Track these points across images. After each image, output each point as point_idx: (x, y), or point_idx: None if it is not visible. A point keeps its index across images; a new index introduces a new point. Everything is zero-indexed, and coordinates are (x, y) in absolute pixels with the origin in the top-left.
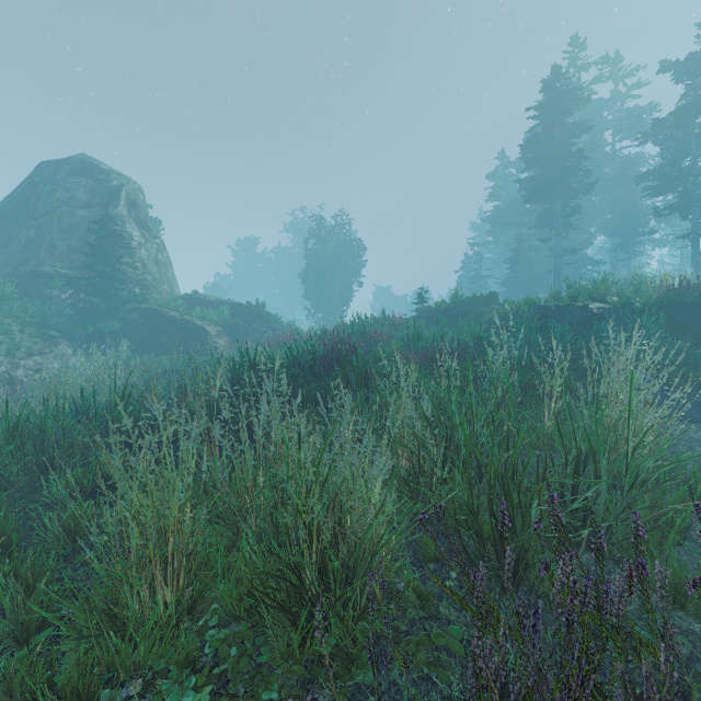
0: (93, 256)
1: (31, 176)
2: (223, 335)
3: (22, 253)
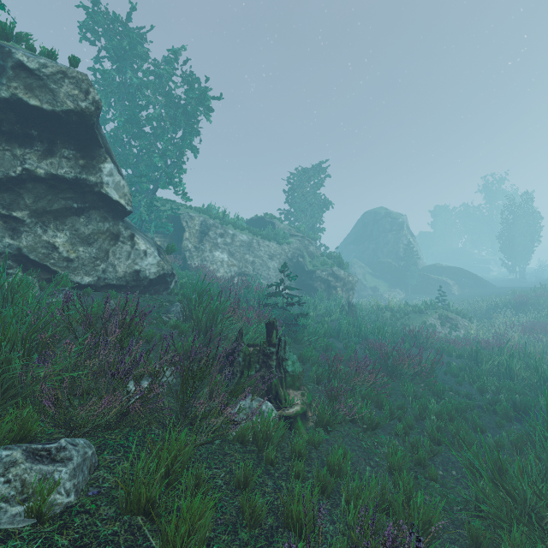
0: (405, 257)
1: (362, 219)
2: (455, 285)
3: (371, 254)
